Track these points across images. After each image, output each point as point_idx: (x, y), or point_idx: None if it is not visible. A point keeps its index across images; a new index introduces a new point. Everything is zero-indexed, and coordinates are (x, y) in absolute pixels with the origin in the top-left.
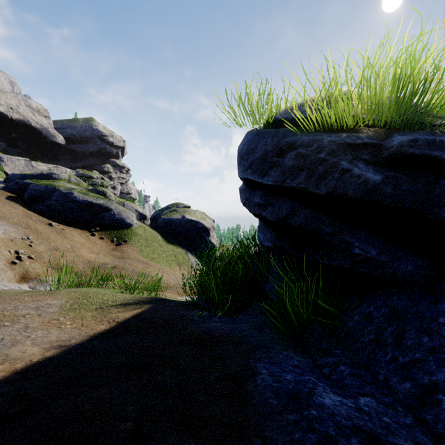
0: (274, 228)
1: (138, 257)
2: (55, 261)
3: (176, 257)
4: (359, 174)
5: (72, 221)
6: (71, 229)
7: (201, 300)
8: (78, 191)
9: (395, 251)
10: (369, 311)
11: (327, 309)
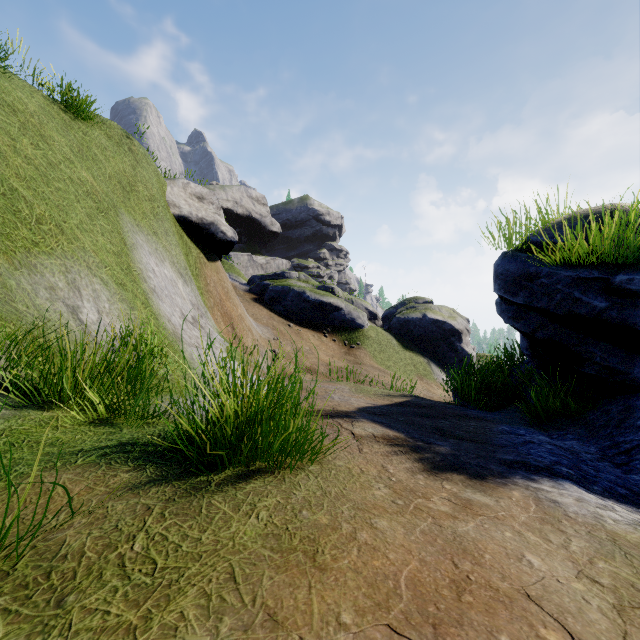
0: (528, 338)
1: (372, 364)
2: (301, 361)
3: (415, 367)
4: (588, 302)
5: (305, 322)
6: (305, 330)
7: (458, 398)
8: (309, 290)
9: (636, 361)
10: (610, 409)
11: (573, 406)
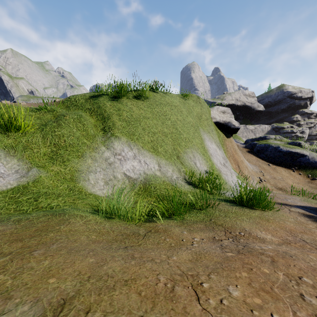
0: None
1: None
2: (275, 184)
3: None
4: None
5: (279, 163)
6: (279, 167)
7: None
8: (282, 145)
9: None
10: None
11: None
